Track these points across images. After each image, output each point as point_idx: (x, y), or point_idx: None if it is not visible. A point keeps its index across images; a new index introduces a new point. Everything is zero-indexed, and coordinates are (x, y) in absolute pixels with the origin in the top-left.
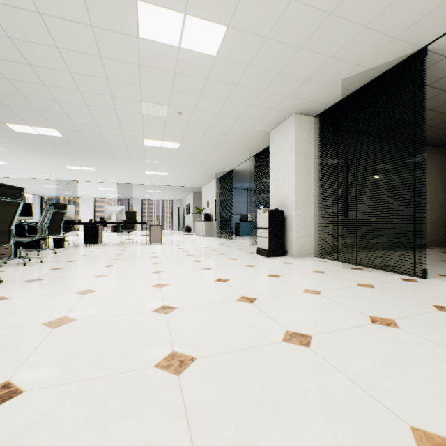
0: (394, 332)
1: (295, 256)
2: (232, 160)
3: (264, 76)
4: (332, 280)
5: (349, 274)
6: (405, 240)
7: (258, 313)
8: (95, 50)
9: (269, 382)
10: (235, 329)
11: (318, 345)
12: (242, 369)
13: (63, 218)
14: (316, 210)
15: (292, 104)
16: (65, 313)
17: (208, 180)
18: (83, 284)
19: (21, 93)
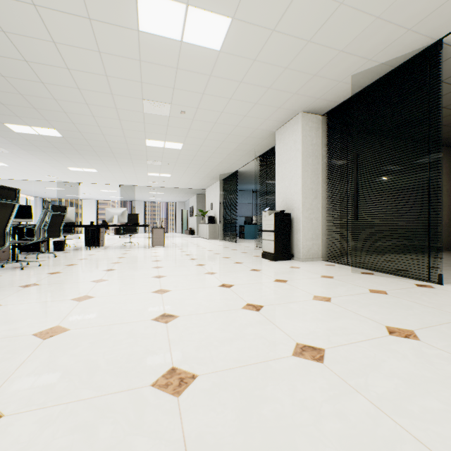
0: (415, 345)
1: (302, 259)
2: (236, 161)
3: (270, 72)
4: (342, 286)
5: (360, 279)
6: (415, 243)
7: (265, 323)
8: (94, 45)
9: (280, 405)
10: (241, 341)
11: (332, 360)
12: (249, 389)
13: (63, 220)
14: (323, 212)
15: (299, 101)
16: (58, 322)
17: (212, 181)
18: (81, 290)
19: (18, 91)
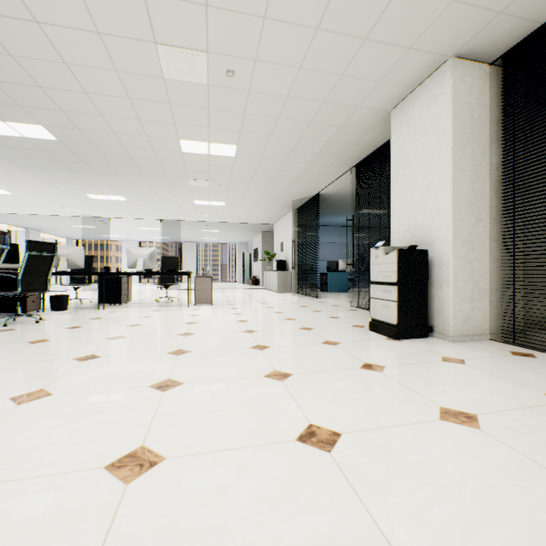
0: None
1: (454, 338)
2: (318, 176)
3: None
4: None
5: None
6: None
7: None
8: None
9: None
10: None
11: None
12: None
13: (51, 265)
14: (492, 249)
15: (454, 26)
16: None
17: (282, 212)
18: None
19: None
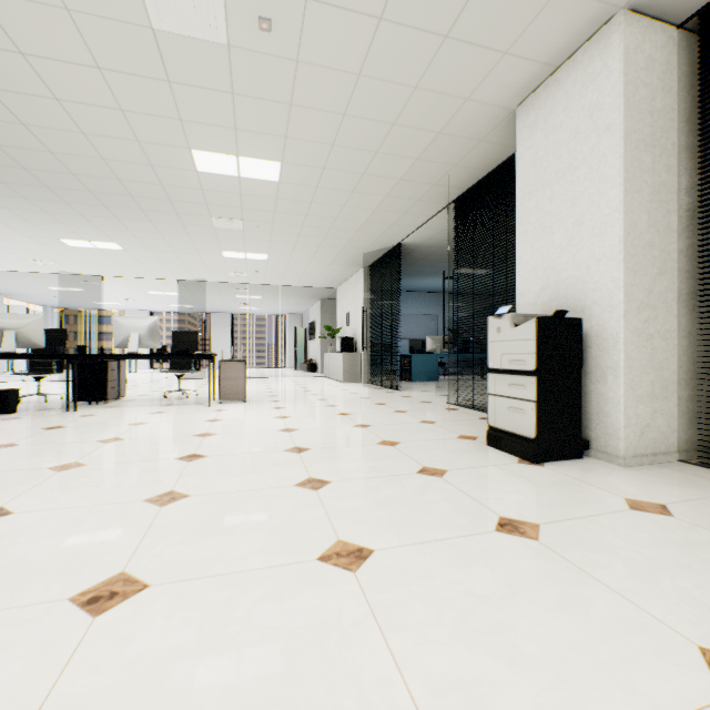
0: None
1: (626, 460)
2: (401, 217)
3: None
4: None
5: None
6: None
7: None
8: None
9: None
10: None
11: None
12: None
13: None
14: (681, 317)
15: None
16: None
17: (349, 271)
18: None
19: None
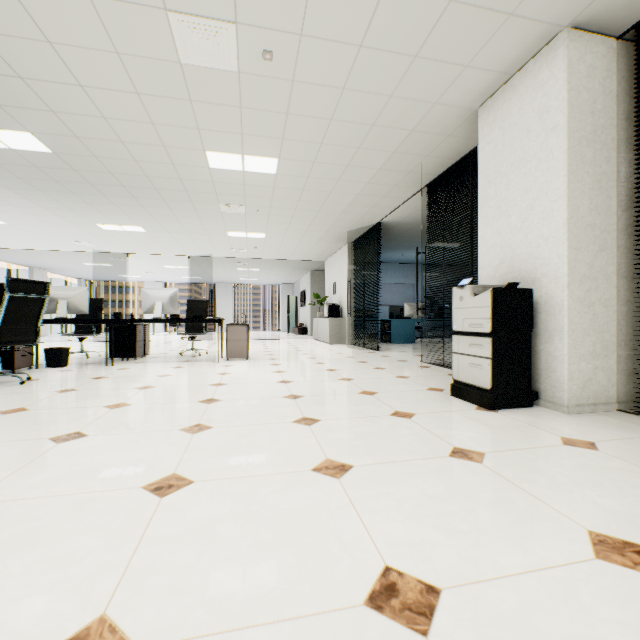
0: None
1: (569, 408)
2: (381, 200)
3: None
4: None
5: None
6: None
7: None
8: None
9: None
10: None
11: None
12: None
13: (42, 310)
14: (621, 287)
15: None
16: None
17: (335, 246)
18: None
19: None
